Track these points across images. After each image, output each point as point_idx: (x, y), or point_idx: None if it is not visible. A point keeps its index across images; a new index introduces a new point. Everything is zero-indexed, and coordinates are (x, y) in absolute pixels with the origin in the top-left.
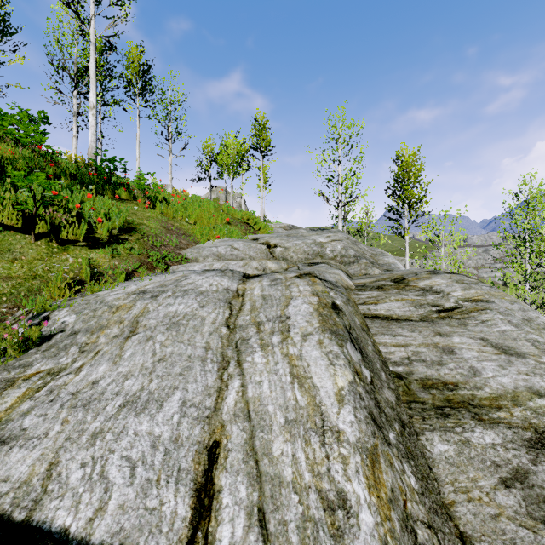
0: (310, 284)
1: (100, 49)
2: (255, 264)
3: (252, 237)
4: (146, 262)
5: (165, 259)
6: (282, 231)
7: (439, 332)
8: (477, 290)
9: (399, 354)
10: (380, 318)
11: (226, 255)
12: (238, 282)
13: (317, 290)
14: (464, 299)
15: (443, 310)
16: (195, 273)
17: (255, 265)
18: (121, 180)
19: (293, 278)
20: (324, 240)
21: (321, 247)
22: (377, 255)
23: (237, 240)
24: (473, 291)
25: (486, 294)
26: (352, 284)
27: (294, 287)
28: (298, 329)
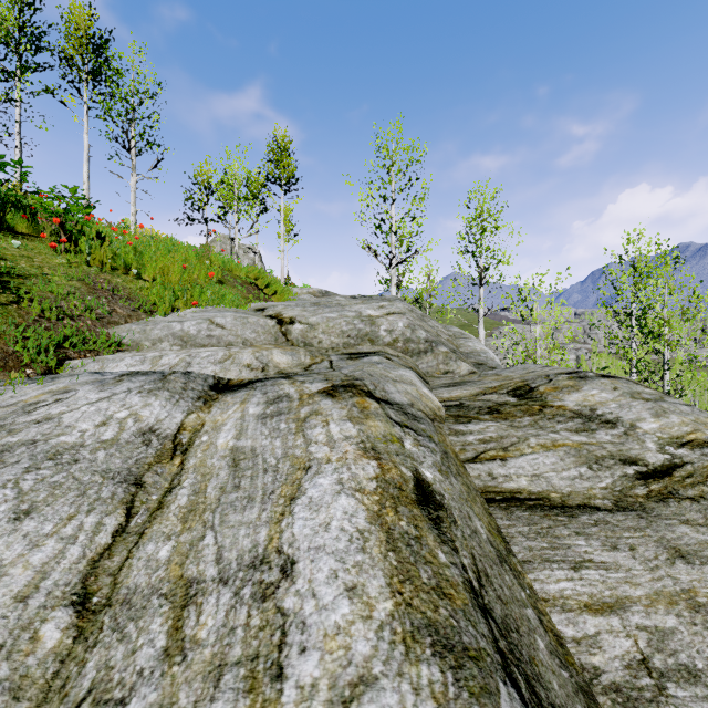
0: (355, 418)
1: (17, 0)
2: (246, 357)
3: (257, 305)
4: (7, 353)
5: (63, 345)
6: (310, 298)
7: (677, 547)
8: (680, 417)
9: (616, 647)
10: (523, 502)
11: (198, 338)
12: (192, 405)
13: (372, 436)
14: (672, 439)
15: (650, 473)
16: (95, 383)
17: (246, 358)
18: (21, 201)
19: (316, 398)
20: (376, 313)
21: (371, 324)
22: (456, 337)
23: (225, 310)
24: (677, 419)
25: (698, 424)
26: (439, 404)
27: (316, 425)
28: (317, 653)
